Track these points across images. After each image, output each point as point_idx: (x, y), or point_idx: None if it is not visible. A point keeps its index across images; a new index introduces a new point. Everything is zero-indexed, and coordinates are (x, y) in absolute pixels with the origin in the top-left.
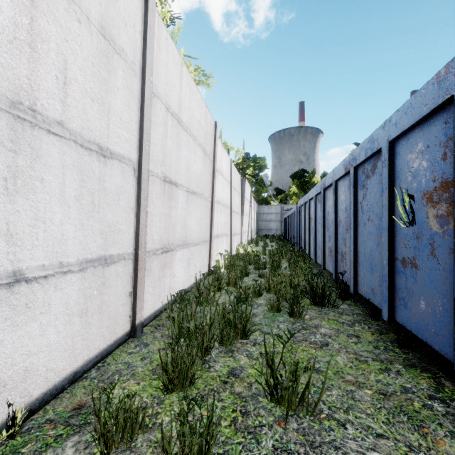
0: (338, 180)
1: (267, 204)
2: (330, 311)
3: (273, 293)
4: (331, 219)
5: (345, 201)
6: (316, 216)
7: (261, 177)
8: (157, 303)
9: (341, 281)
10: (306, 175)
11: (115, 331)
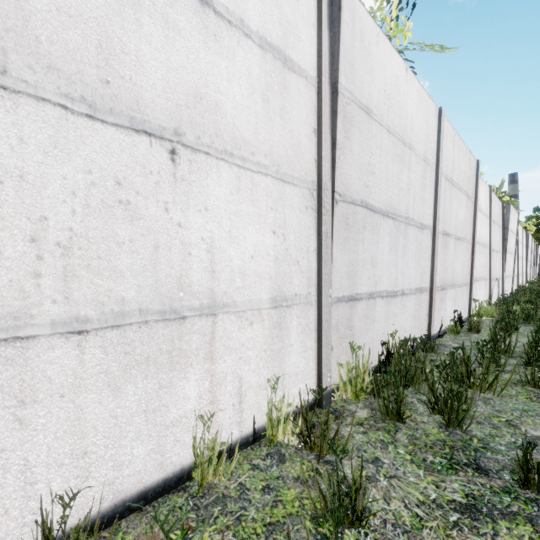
0: None
1: None
2: None
3: None
4: None
5: None
6: None
7: None
8: None
9: None
10: None
11: None
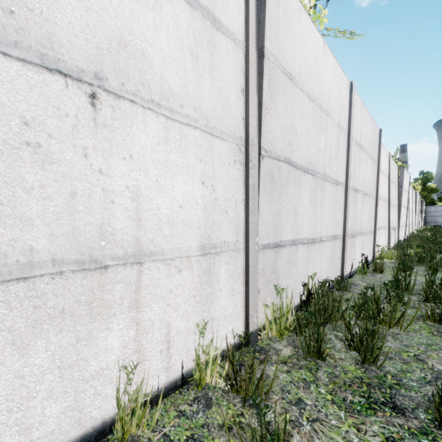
0: None
1: (434, 204)
2: None
3: None
4: None
5: None
6: None
7: (428, 186)
8: None
9: None
10: None
11: None
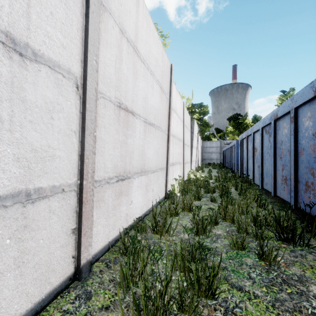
0: (299, 106)
1: (209, 140)
2: (305, 251)
3: (229, 221)
4: (286, 148)
5: (314, 127)
6: (262, 146)
7: (205, 120)
8: (111, 233)
9: (299, 211)
10: (239, 118)
11: (49, 281)
